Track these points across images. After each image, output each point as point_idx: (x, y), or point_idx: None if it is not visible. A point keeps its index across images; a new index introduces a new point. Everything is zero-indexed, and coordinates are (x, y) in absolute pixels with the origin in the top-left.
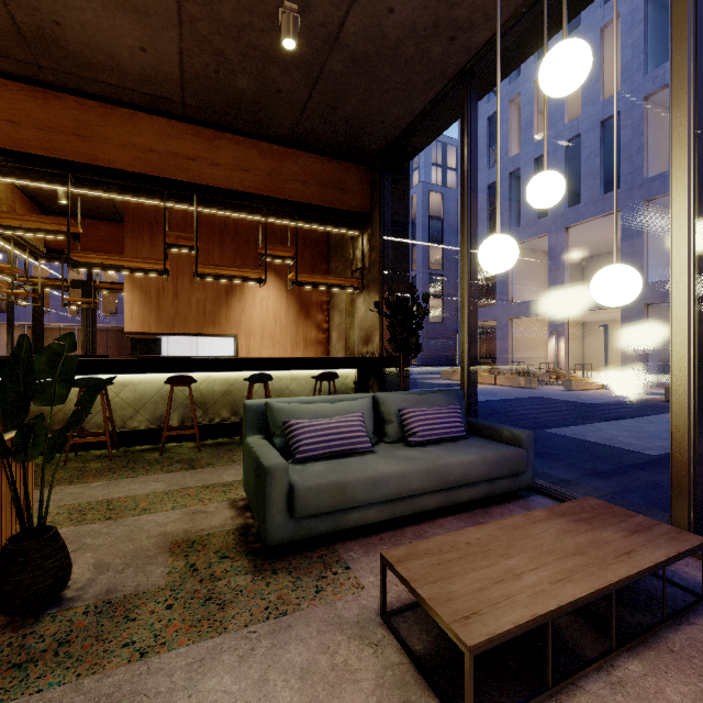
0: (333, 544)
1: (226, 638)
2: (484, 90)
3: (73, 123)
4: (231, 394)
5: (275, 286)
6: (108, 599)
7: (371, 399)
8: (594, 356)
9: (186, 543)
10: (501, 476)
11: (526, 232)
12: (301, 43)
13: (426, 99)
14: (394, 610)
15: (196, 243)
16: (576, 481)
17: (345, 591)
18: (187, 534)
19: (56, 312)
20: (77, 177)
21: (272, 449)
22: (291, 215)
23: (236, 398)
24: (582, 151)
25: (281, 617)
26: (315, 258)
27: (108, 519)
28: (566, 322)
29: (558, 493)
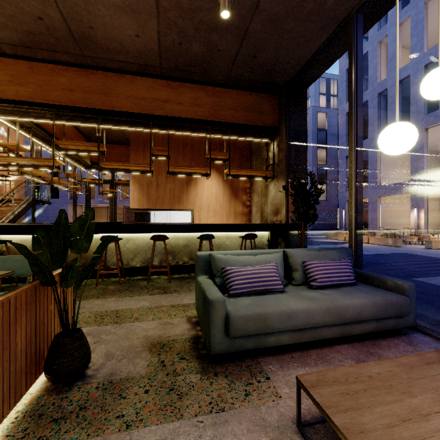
0: (256, 357)
1: (182, 423)
2: (367, 27)
3: (101, 87)
4: (189, 247)
5: (216, 178)
6: (110, 379)
7: (282, 253)
8: None
9: (159, 344)
10: (388, 316)
11: None
12: (233, 14)
13: (321, 40)
14: (307, 421)
15: (168, 153)
16: None
17: (267, 398)
18: (160, 338)
19: (98, 198)
20: (103, 118)
21: (214, 286)
22: (226, 132)
23: (192, 249)
24: None
25: (220, 413)
26: (241, 159)
27: (115, 323)
28: (425, 198)
29: (438, 334)
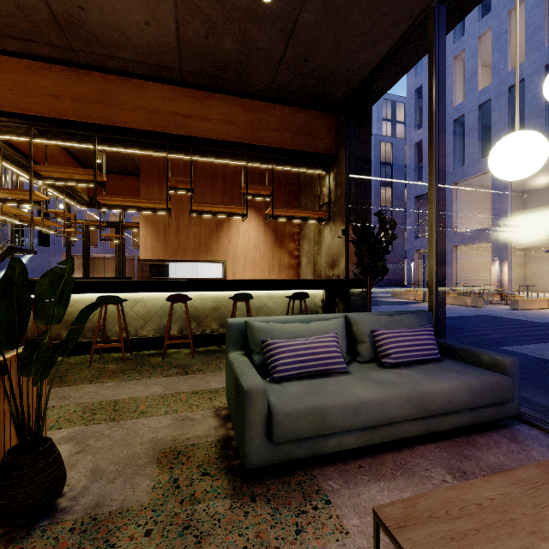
0: (311, 468)
1: None
2: (450, 25)
3: (98, 94)
4: (219, 310)
5: (255, 220)
6: (94, 514)
7: (344, 319)
8: (536, 278)
9: (172, 453)
10: (486, 404)
11: (470, 170)
12: None
13: (391, 41)
14: None
15: (191, 185)
16: (548, 404)
17: (328, 535)
18: (174, 442)
19: (102, 246)
20: (102, 137)
21: (251, 368)
22: (268, 160)
23: (223, 313)
24: (526, 94)
25: None
26: (288, 197)
27: (111, 420)
28: (509, 248)
29: None
